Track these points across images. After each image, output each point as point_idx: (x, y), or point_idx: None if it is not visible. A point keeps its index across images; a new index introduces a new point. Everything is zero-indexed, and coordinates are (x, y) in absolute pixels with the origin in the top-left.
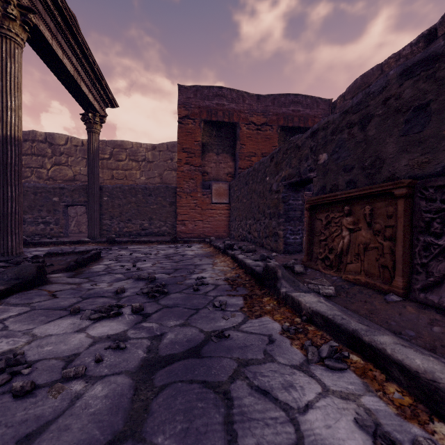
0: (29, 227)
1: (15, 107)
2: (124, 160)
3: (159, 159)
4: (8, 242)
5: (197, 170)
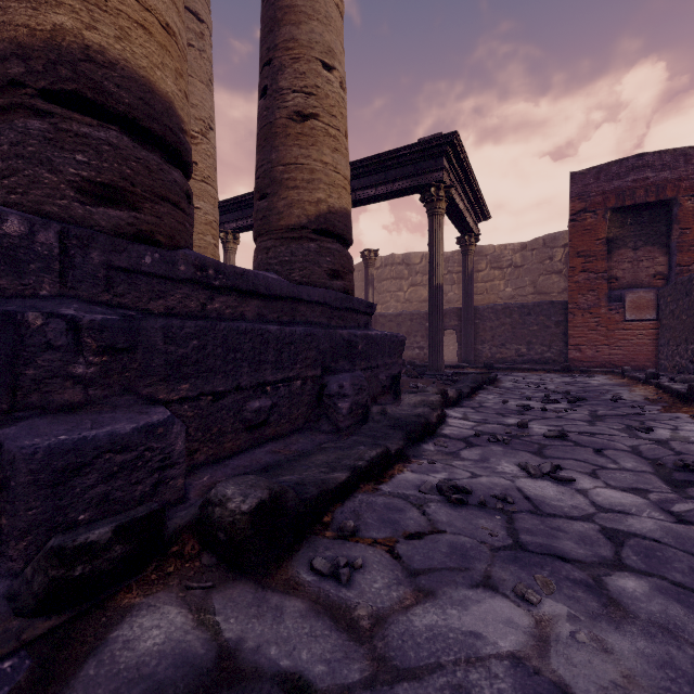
0: (407, 352)
1: (441, 262)
2: (484, 269)
3: (531, 261)
4: (438, 362)
5: (600, 277)
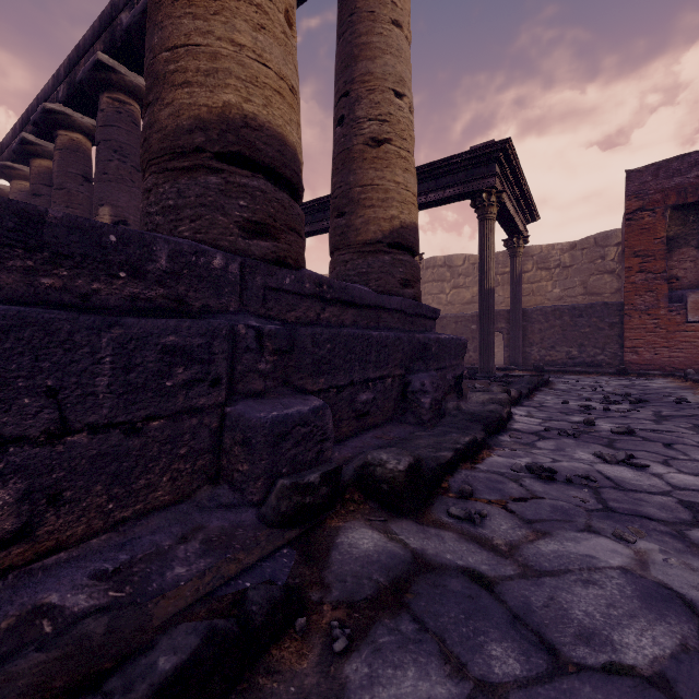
0: None
1: (493, 266)
2: (530, 270)
3: (581, 261)
4: (489, 364)
5: (659, 277)
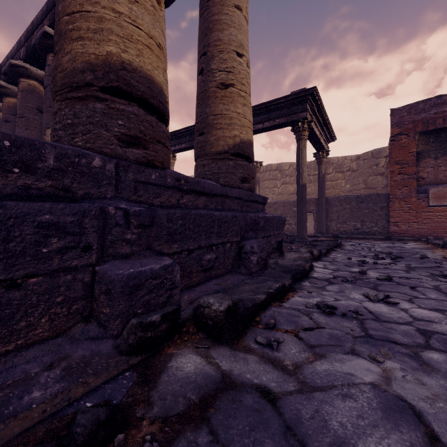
0: None
1: (305, 170)
2: (331, 173)
3: (363, 167)
4: (303, 233)
5: (411, 177)
